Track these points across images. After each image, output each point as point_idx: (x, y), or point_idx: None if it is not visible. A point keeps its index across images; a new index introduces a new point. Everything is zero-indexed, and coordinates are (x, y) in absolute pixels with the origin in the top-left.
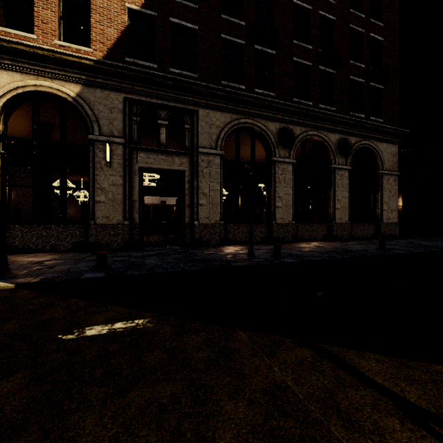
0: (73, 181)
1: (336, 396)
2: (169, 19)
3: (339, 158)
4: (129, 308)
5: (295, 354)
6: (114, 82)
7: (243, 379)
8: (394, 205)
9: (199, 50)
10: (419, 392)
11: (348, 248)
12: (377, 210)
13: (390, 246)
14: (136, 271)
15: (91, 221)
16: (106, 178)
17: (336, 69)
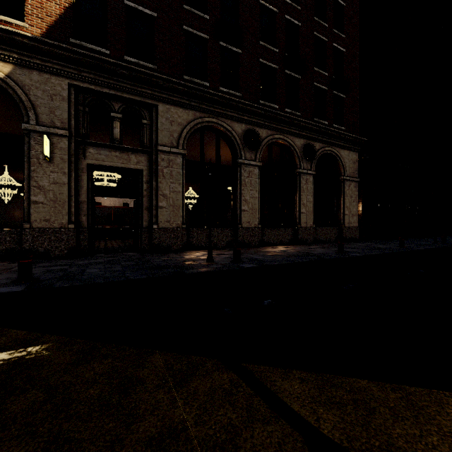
0: (21, 180)
1: (240, 436)
2: (123, 2)
3: (304, 162)
4: (30, 331)
5: (211, 380)
6: (56, 64)
7: (130, 424)
8: (355, 210)
9: (158, 39)
10: (336, 419)
11: (310, 252)
12: (340, 215)
13: (349, 249)
14: (68, 283)
15: (25, 225)
16: (46, 175)
17: (301, 75)
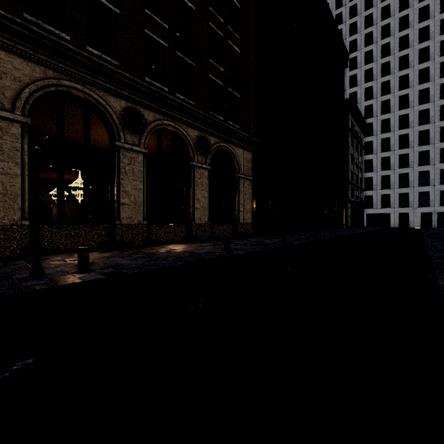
0: None
1: None
2: None
3: (199, 156)
4: None
5: None
6: None
7: None
8: (249, 207)
9: None
10: None
11: (196, 251)
12: (235, 211)
13: (238, 246)
14: None
15: None
16: None
17: (195, 62)
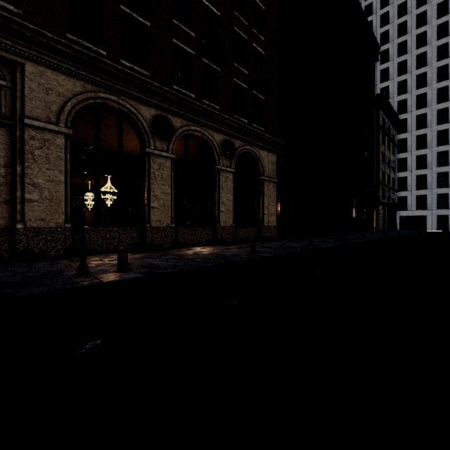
0: None
1: None
2: None
3: (224, 159)
4: None
5: None
6: None
7: None
8: (274, 210)
9: None
10: None
11: (222, 253)
12: (259, 214)
13: (263, 249)
14: None
15: None
16: None
17: (220, 67)
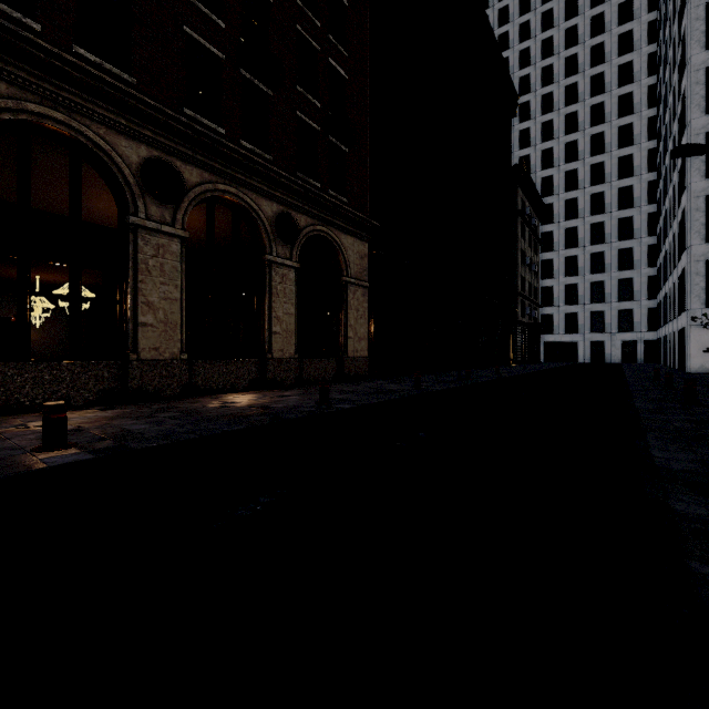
0: None
1: None
2: None
3: (279, 245)
4: None
5: None
6: None
7: None
8: (364, 332)
9: None
10: None
11: (271, 405)
12: (341, 338)
13: (343, 396)
14: None
15: None
16: None
17: (272, 89)
